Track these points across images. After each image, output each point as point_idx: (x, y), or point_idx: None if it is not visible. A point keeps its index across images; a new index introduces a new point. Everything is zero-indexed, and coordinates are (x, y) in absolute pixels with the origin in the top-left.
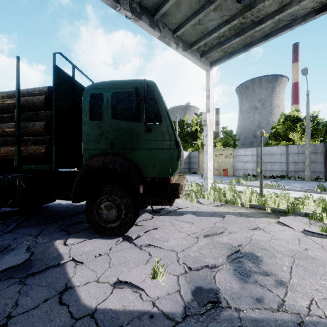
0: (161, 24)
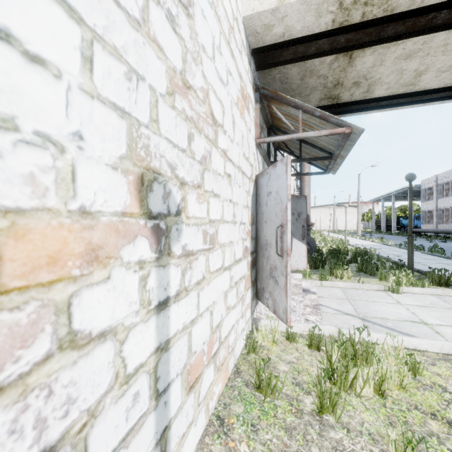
0: (416, 199)
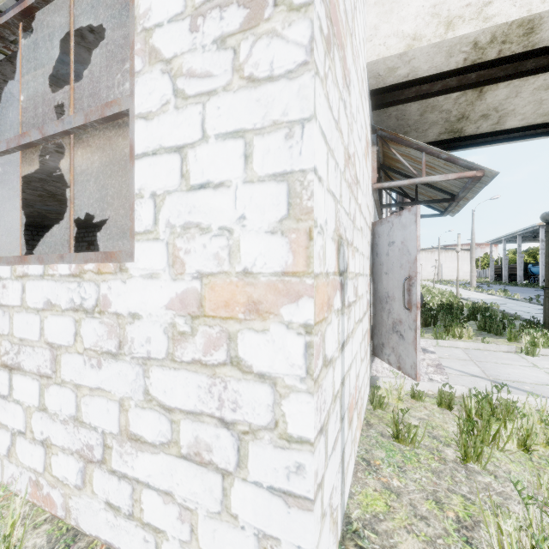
0: None
